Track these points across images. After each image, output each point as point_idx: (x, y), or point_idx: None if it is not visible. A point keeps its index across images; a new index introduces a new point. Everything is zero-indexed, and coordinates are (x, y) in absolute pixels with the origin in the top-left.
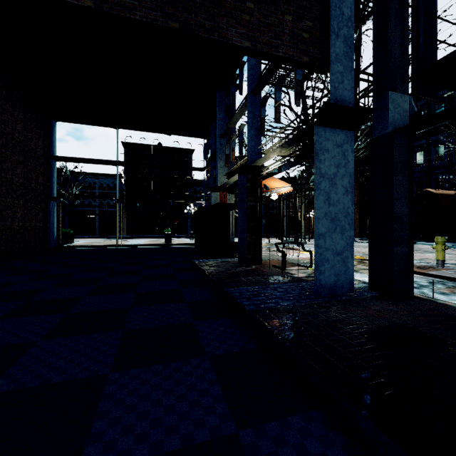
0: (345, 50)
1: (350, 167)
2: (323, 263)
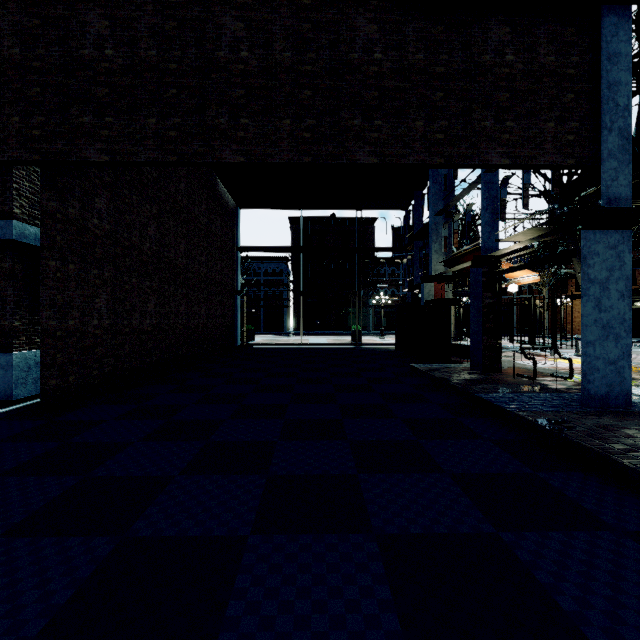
0: (621, 144)
1: (627, 269)
2: (591, 373)
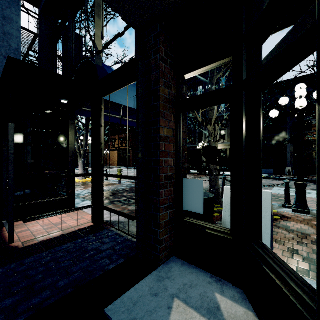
0: None
1: None
2: None
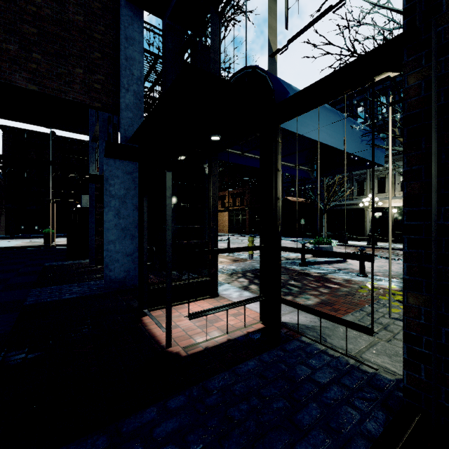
0: (135, 102)
1: None
2: (113, 263)
